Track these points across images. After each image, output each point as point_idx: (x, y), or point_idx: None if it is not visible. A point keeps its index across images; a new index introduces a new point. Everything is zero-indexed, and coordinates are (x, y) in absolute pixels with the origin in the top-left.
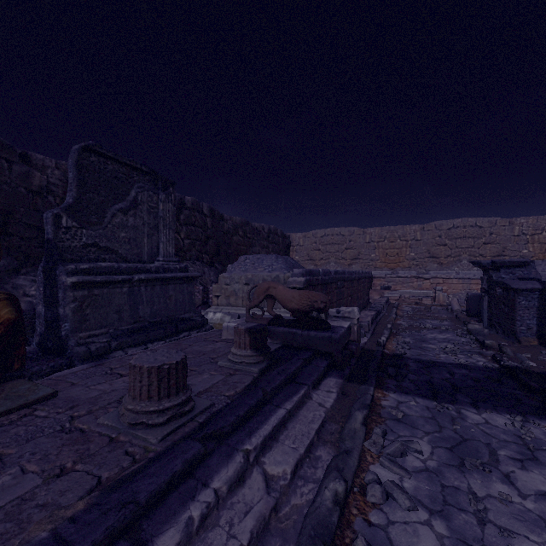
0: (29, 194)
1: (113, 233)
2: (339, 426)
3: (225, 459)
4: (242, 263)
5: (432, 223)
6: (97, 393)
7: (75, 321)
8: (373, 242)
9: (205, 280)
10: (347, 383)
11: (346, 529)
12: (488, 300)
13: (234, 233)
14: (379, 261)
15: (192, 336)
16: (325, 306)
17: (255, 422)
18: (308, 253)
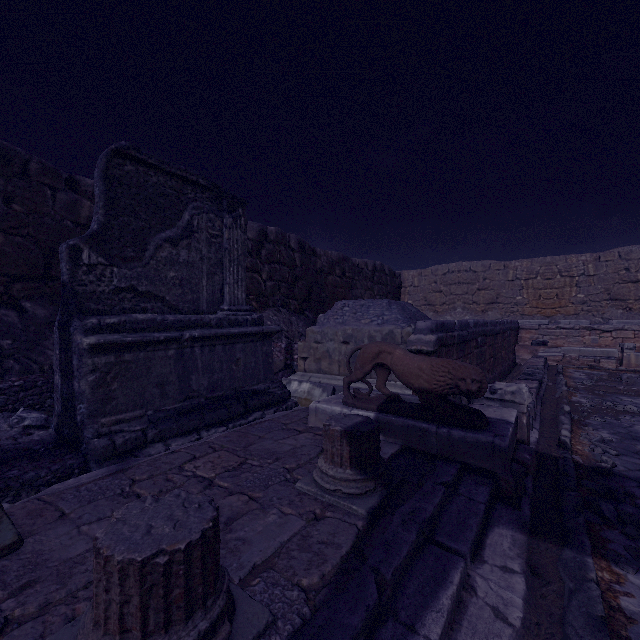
0: (77, 229)
1: (158, 272)
2: None
3: None
4: (339, 311)
5: (613, 250)
6: (83, 548)
7: (95, 400)
8: (518, 280)
9: (292, 332)
10: (533, 540)
11: None
12: None
13: (329, 272)
14: (528, 306)
15: (266, 419)
16: (479, 388)
17: None
18: (425, 296)
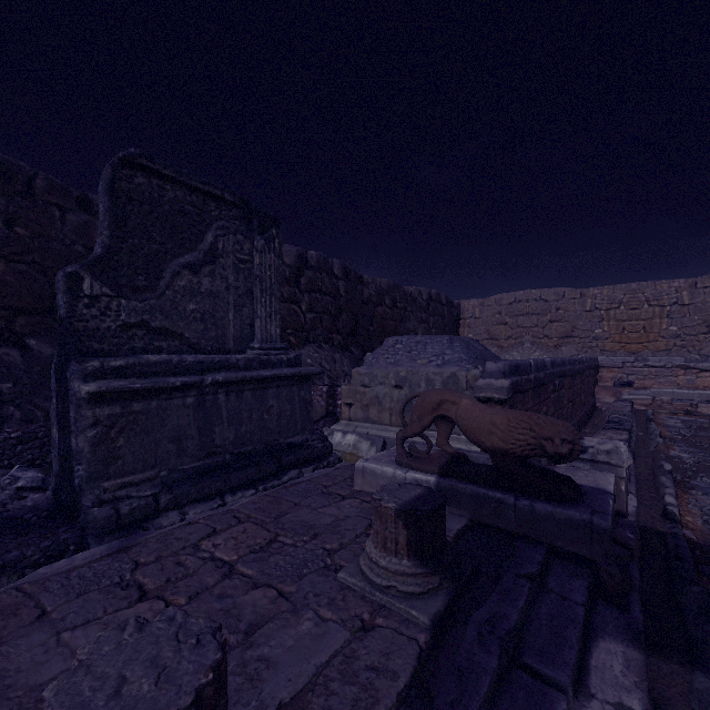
0: (89, 254)
1: (175, 304)
2: None
3: None
4: (390, 349)
5: None
6: (59, 668)
7: (96, 460)
8: (598, 310)
9: (335, 371)
10: (651, 659)
11: None
12: None
13: (377, 302)
14: (609, 340)
15: (303, 479)
16: (571, 450)
17: None
18: (488, 329)
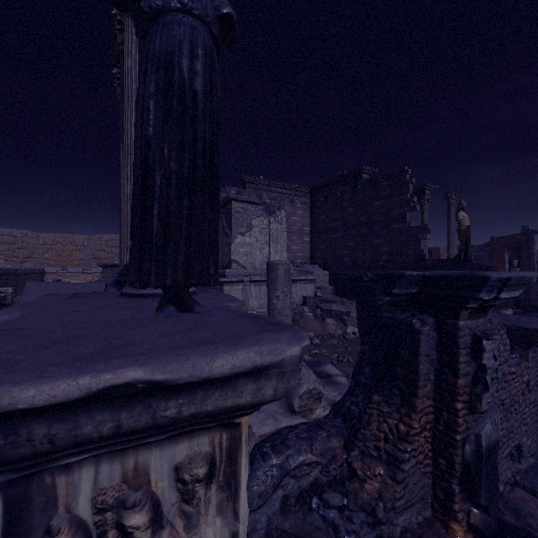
0: None
1: None
2: None
3: None
4: None
5: (96, 235)
6: None
7: None
8: (47, 245)
9: None
10: None
11: None
12: None
13: None
14: (52, 260)
15: None
16: None
17: None
18: None
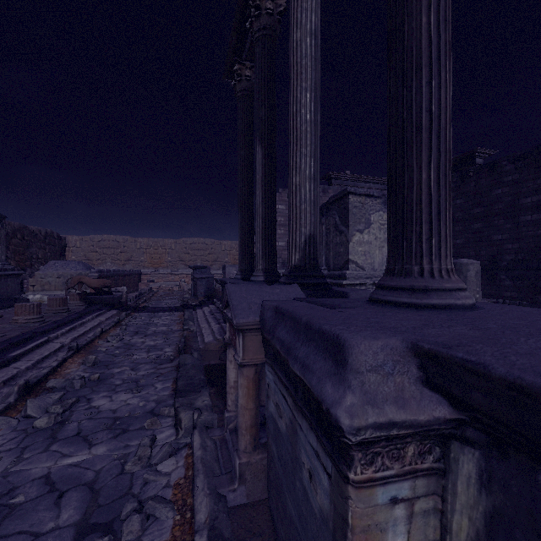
0: None
1: None
2: (118, 316)
3: (88, 316)
4: (53, 265)
5: (181, 239)
6: None
7: None
8: (142, 249)
9: None
10: (121, 311)
11: (120, 324)
12: (193, 284)
13: (13, 236)
14: (147, 262)
15: None
16: (111, 285)
17: (92, 314)
18: (85, 254)
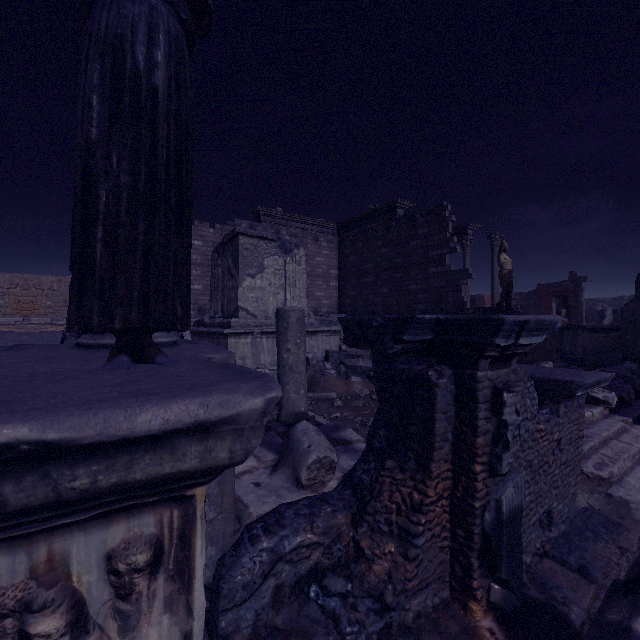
0: None
1: None
2: None
3: None
4: None
5: (69, 276)
6: None
7: None
8: (2, 288)
9: None
10: None
11: None
12: None
13: None
14: (10, 308)
15: None
16: None
17: None
18: None
